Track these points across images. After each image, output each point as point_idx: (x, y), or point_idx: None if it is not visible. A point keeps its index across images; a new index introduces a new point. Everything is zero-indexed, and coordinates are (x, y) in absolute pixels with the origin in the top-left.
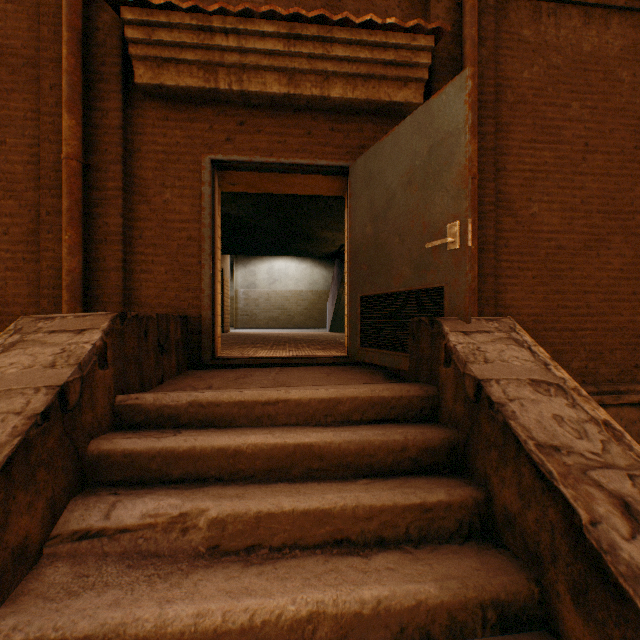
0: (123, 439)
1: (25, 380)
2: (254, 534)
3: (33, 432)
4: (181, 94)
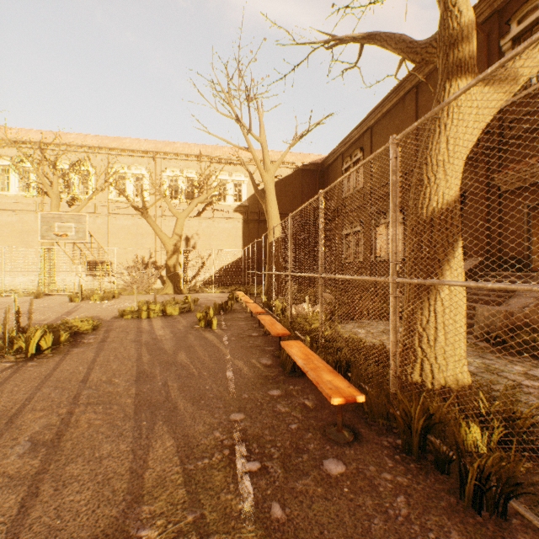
0: (480, 278)
1: (466, 267)
2: (494, 289)
3: (465, 272)
4: (515, 189)
